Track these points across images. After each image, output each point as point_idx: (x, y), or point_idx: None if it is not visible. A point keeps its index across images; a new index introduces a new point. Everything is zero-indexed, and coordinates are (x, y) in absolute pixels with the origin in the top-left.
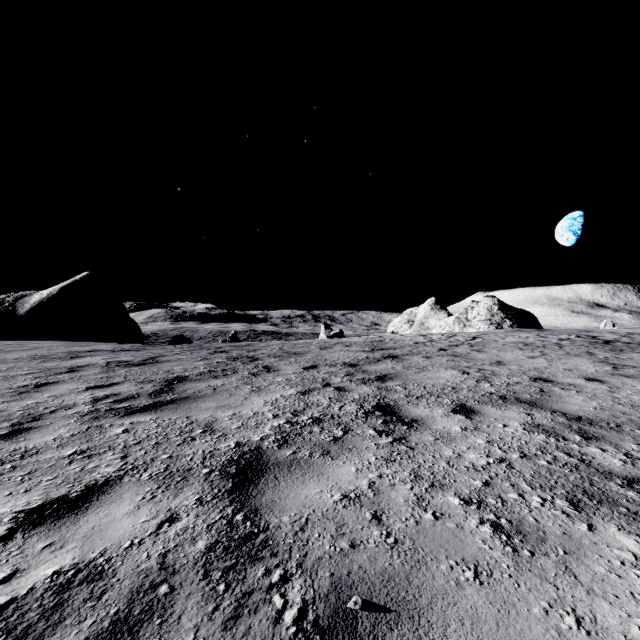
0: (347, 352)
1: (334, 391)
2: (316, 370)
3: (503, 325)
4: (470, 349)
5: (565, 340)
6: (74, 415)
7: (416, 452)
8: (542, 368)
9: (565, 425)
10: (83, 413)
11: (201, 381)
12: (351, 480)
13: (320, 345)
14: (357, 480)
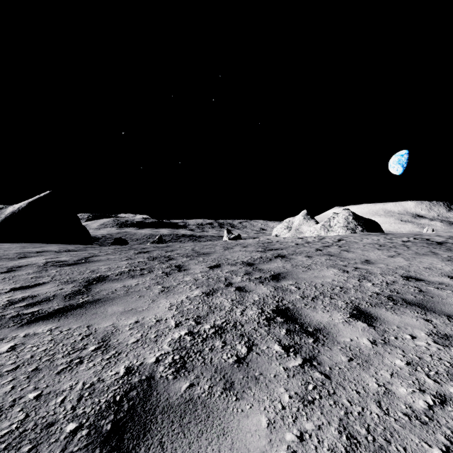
0: (245, 252)
1: (235, 292)
2: (220, 269)
3: (356, 230)
4: (340, 249)
5: (408, 242)
6: None
7: (334, 383)
8: (406, 266)
9: None
10: None
11: (118, 281)
12: (263, 449)
13: (223, 246)
14: (272, 449)
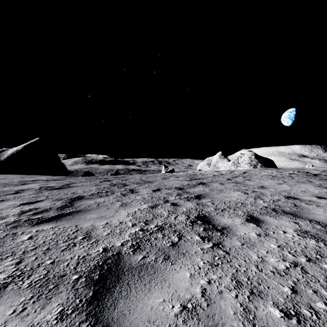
0: (177, 181)
1: (171, 206)
2: (160, 192)
3: (257, 166)
4: (244, 179)
5: (293, 174)
6: (2, 224)
7: (231, 256)
8: (288, 190)
9: (323, 231)
10: (9, 223)
11: (91, 199)
12: (187, 287)
13: (162, 177)
14: (192, 287)
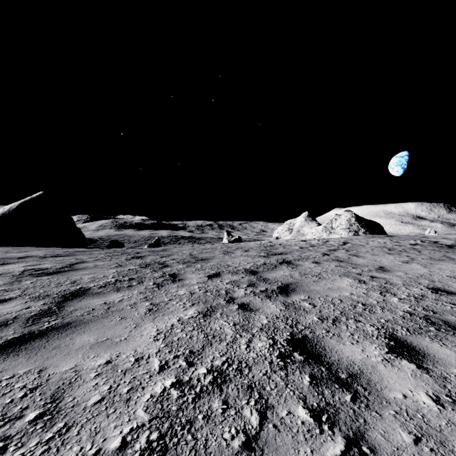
0: (246, 257)
1: (238, 311)
2: (219, 279)
3: (359, 232)
4: (348, 254)
5: (416, 245)
6: None
7: None
8: (427, 275)
9: None
10: None
11: (100, 296)
12: None
13: (223, 250)
14: None
